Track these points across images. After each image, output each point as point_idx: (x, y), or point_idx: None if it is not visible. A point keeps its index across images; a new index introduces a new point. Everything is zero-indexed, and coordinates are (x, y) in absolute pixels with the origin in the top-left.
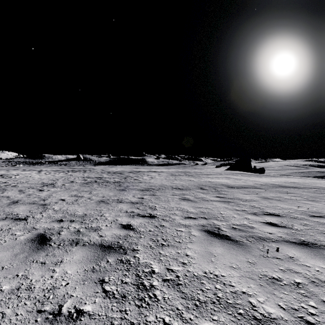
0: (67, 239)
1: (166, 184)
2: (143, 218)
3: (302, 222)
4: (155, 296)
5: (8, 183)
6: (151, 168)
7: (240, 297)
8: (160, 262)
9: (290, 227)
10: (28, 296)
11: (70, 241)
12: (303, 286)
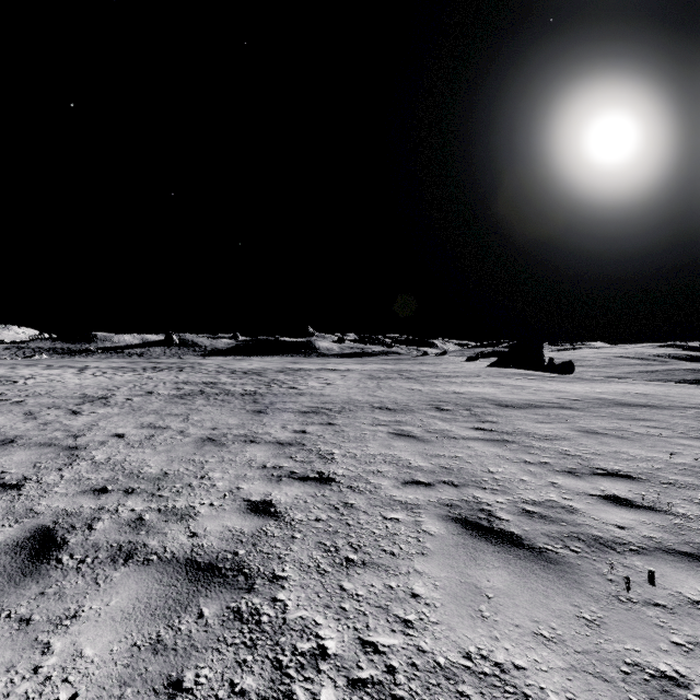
0: (107, 545)
1: (358, 397)
2: (304, 483)
3: (692, 494)
4: None
5: (6, 395)
6: (326, 363)
7: None
8: (343, 620)
9: (667, 509)
10: None
11: (114, 550)
12: None
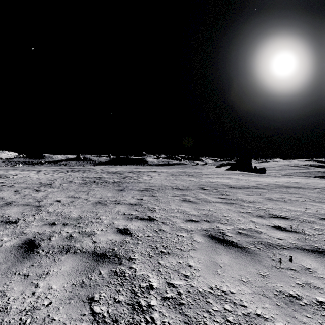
0: (57, 246)
1: (166, 184)
2: (142, 221)
3: (312, 225)
4: (153, 321)
5: (5, 183)
6: (151, 168)
7: (255, 322)
8: (159, 275)
9: (301, 231)
10: (1, 320)
11: (61, 248)
12: None
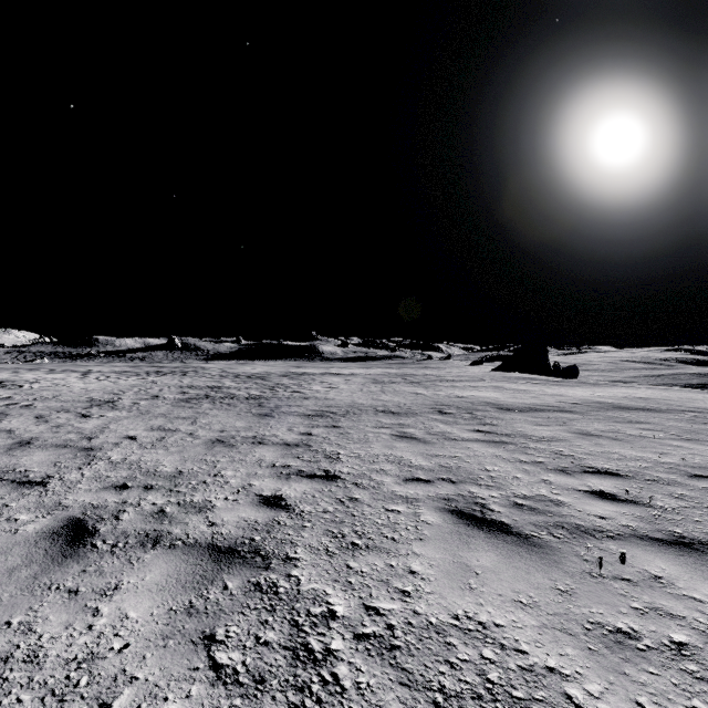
0: (135, 533)
1: (362, 401)
2: (311, 480)
3: (673, 490)
4: (337, 680)
5: (14, 399)
6: (330, 367)
7: (544, 683)
8: (349, 590)
9: (647, 502)
10: (29, 680)
11: (142, 536)
12: (693, 653)
